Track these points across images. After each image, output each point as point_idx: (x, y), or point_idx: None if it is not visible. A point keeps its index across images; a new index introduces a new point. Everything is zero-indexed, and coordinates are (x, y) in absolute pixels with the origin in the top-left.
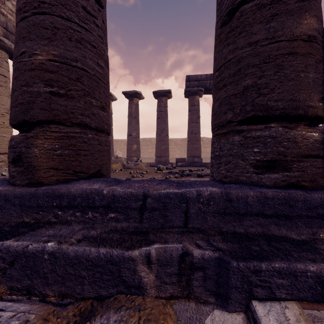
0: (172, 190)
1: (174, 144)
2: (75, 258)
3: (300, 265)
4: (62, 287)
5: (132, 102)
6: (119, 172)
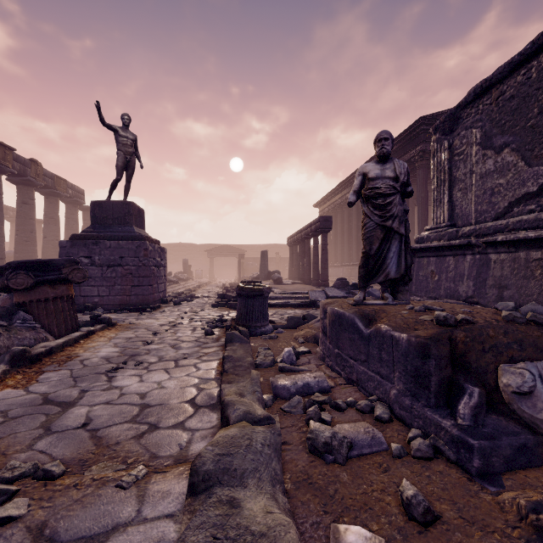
0: None
1: None
2: None
3: None
4: None
5: None
6: None
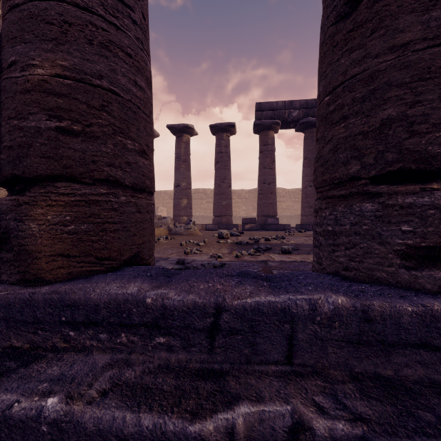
0: (264, 297)
1: (238, 197)
2: (97, 433)
3: None
4: None
5: (181, 139)
6: (165, 243)
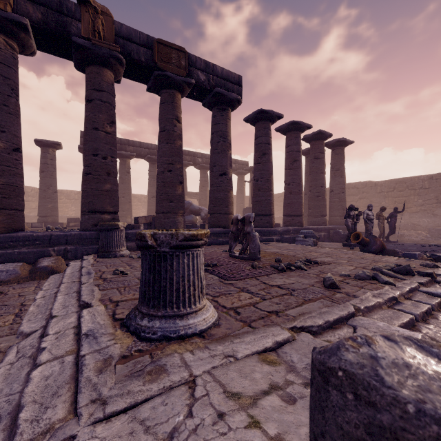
0: (62, 233)
1: (66, 198)
2: (28, 252)
3: (95, 246)
4: (22, 262)
5: None
6: None
